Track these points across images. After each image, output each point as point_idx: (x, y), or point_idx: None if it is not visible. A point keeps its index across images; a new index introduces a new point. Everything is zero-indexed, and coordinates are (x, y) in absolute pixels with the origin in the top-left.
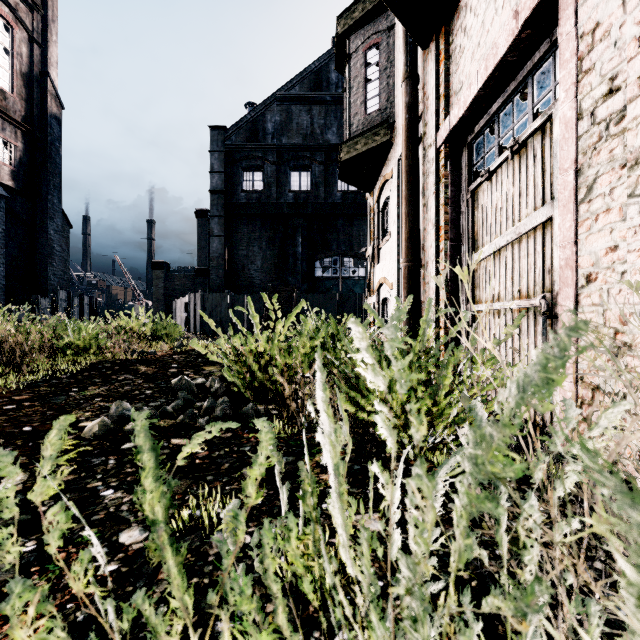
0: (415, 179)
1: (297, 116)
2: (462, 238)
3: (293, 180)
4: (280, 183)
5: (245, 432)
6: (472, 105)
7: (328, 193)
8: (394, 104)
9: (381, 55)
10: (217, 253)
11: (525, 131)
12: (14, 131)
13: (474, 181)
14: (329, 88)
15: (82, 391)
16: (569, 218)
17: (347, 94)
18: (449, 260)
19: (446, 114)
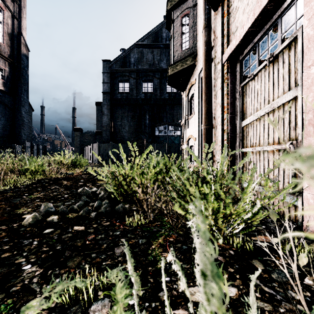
0: (210, 81)
1: (146, 55)
2: (236, 112)
3: (144, 87)
4: (137, 88)
5: (117, 221)
6: (244, 37)
7: (161, 93)
8: (196, 45)
9: (190, 20)
10: (106, 123)
11: (277, 48)
12: (4, 62)
13: (243, 81)
14: (162, 41)
15: (30, 195)
16: (311, 95)
17: (172, 40)
18: (229, 124)
19: (227, 45)
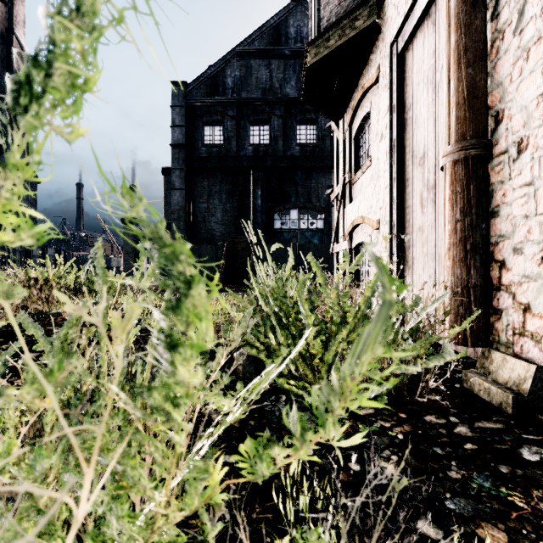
0: None
1: (256, 71)
2: None
3: (252, 134)
4: (240, 137)
5: None
6: None
7: (287, 146)
8: None
9: None
10: (178, 206)
11: None
12: None
13: None
14: (288, 43)
15: None
16: None
17: None
18: None
19: None
